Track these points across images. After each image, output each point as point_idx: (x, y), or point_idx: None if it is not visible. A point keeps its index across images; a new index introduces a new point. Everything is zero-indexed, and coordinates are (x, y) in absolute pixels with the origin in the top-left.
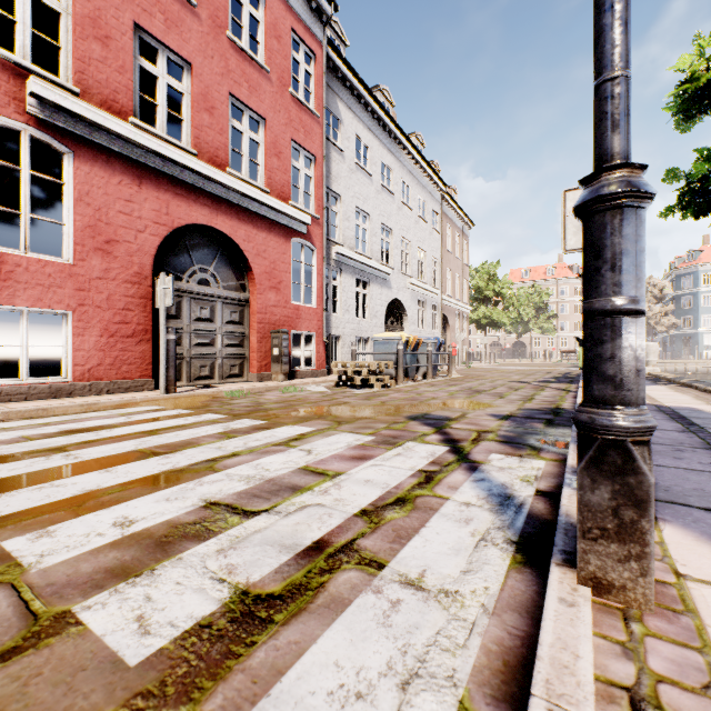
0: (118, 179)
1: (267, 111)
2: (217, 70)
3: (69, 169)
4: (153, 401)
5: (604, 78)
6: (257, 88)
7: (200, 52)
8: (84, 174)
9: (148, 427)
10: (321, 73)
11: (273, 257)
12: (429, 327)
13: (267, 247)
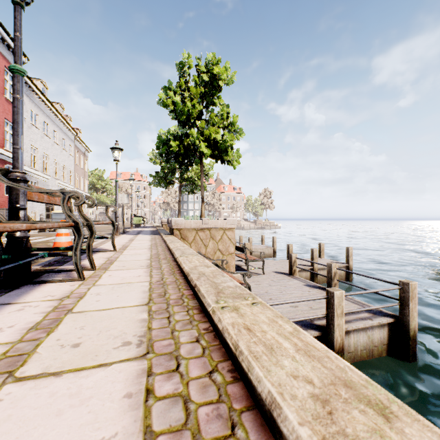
0: None
1: None
2: None
3: None
4: None
5: (116, 201)
6: None
7: None
8: None
9: None
10: None
11: None
12: None
13: None
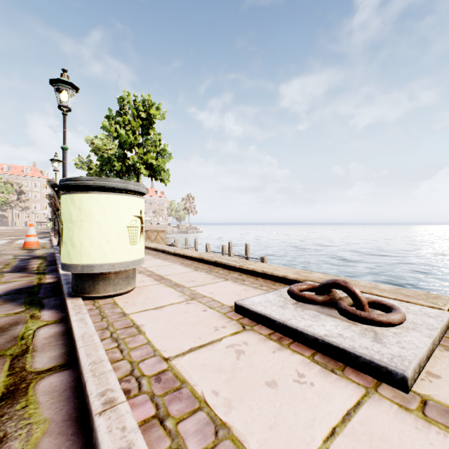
0: None
1: None
2: None
3: None
4: None
5: None
6: None
7: None
8: None
9: None
10: None
11: None
12: None
13: None
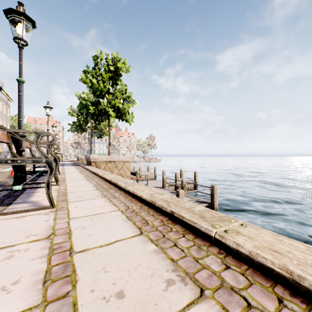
0: None
1: None
2: None
3: None
4: None
5: None
6: None
7: None
8: None
9: None
10: None
11: None
12: None
13: None
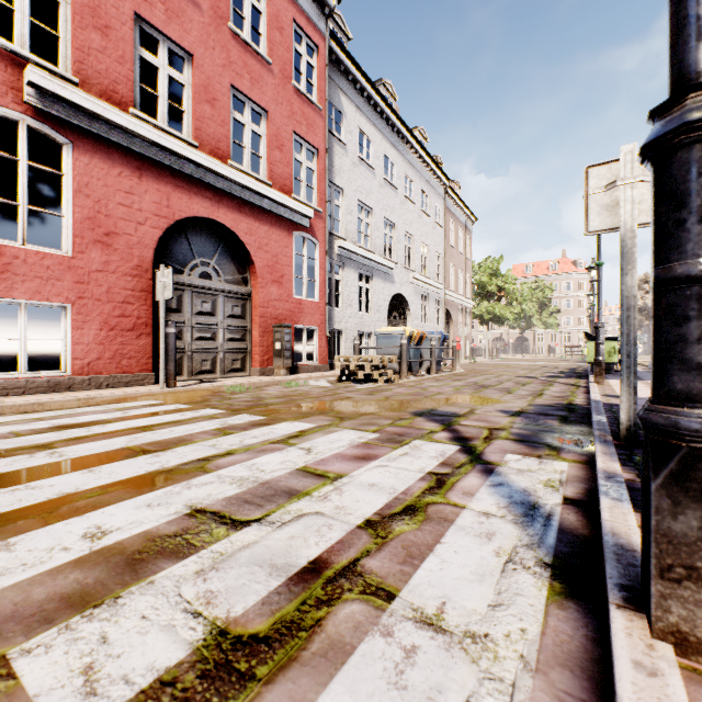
0: (118, 170)
1: (269, 103)
2: (218, 61)
3: (68, 160)
4: (153, 396)
5: None
6: (259, 80)
7: (201, 43)
8: (84, 166)
9: (142, 422)
10: (324, 66)
11: (275, 250)
12: (432, 322)
13: (269, 240)
